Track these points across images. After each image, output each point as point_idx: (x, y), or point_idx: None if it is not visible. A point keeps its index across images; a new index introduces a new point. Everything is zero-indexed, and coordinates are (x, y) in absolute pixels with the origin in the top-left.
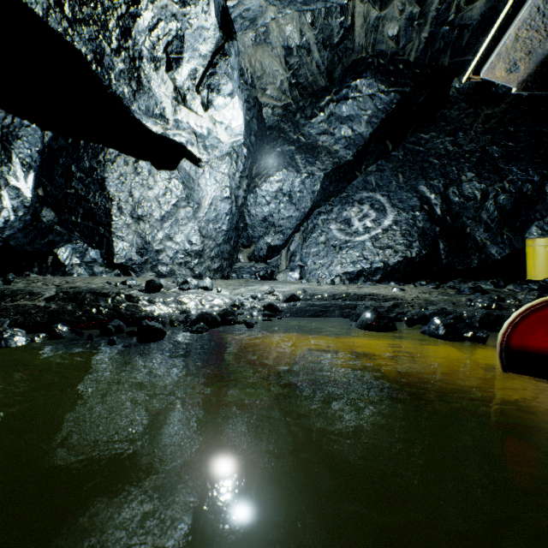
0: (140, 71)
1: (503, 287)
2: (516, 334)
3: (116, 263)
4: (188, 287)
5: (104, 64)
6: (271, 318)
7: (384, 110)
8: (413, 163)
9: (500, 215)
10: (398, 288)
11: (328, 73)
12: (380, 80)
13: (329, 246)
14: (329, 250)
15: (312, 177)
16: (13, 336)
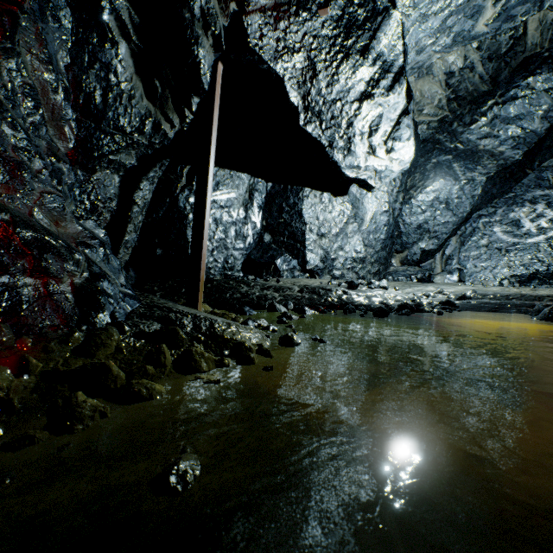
0: (352, 143)
1: None
2: None
3: (307, 269)
4: (374, 286)
5: (332, 146)
6: (451, 311)
7: None
8: None
9: None
10: None
11: (492, 79)
12: None
13: (492, 249)
14: (492, 253)
15: (472, 183)
16: (308, 309)
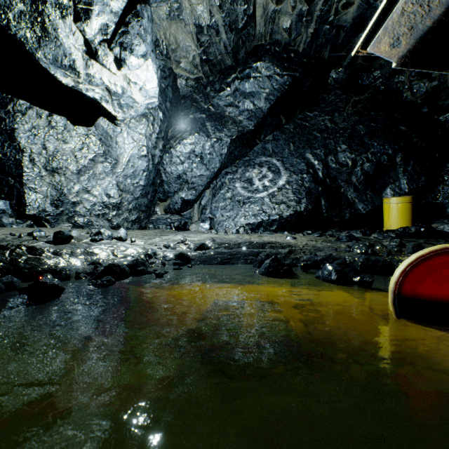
0: (44, 16)
1: (369, 235)
2: (407, 282)
3: (27, 214)
4: (101, 237)
5: None
6: (181, 267)
7: (279, 89)
8: (301, 135)
9: (365, 179)
10: (291, 236)
11: (234, 54)
12: (276, 64)
13: (234, 201)
14: (234, 204)
15: (221, 142)
16: None
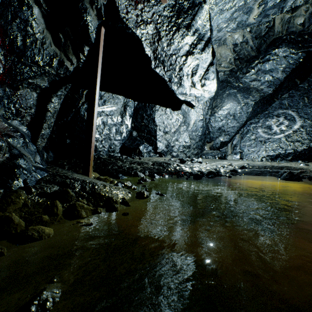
0: (182, 80)
1: None
2: None
3: (157, 151)
4: (195, 161)
5: (171, 81)
6: (236, 175)
7: (294, 63)
8: None
9: None
10: (304, 164)
11: (257, 49)
12: (291, 47)
13: (257, 141)
14: (257, 143)
15: (247, 105)
16: (156, 175)
